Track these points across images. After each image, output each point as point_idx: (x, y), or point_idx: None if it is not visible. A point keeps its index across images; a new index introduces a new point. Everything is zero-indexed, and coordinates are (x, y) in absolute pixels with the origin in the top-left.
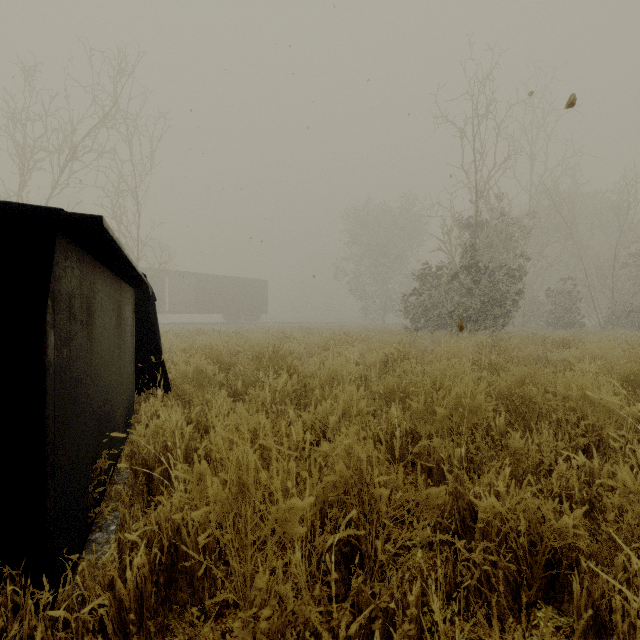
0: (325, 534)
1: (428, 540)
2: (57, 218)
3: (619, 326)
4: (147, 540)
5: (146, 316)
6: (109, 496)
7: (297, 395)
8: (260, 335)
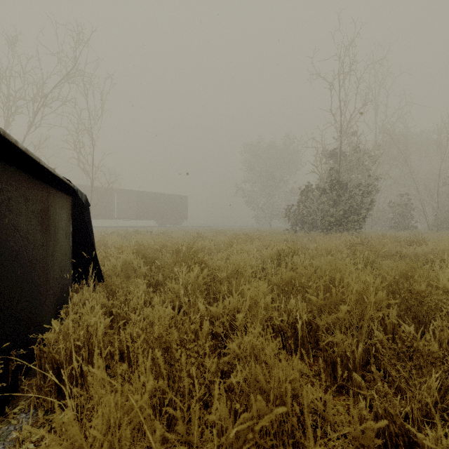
0: None
1: None
2: None
3: (443, 228)
4: None
5: (82, 219)
6: (21, 393)
7: (207, 285)
8: (181, 235)
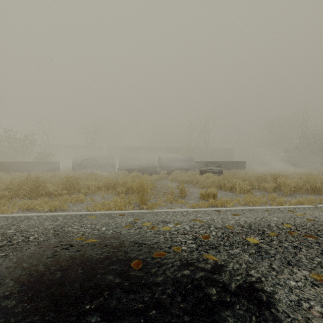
0: None
1: None
2: (246, 161)
3: None
4: None
5: None
6: None
7: None
8: None
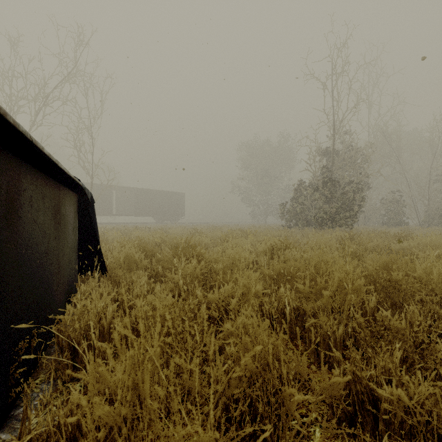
0: (230, 432)
1: (333, 432)
2: None
3: (433, 225)
4: (47, 437)
5: (87, 215)
6: (40, 368)
7: (204, 276)
8: (178, 231)
